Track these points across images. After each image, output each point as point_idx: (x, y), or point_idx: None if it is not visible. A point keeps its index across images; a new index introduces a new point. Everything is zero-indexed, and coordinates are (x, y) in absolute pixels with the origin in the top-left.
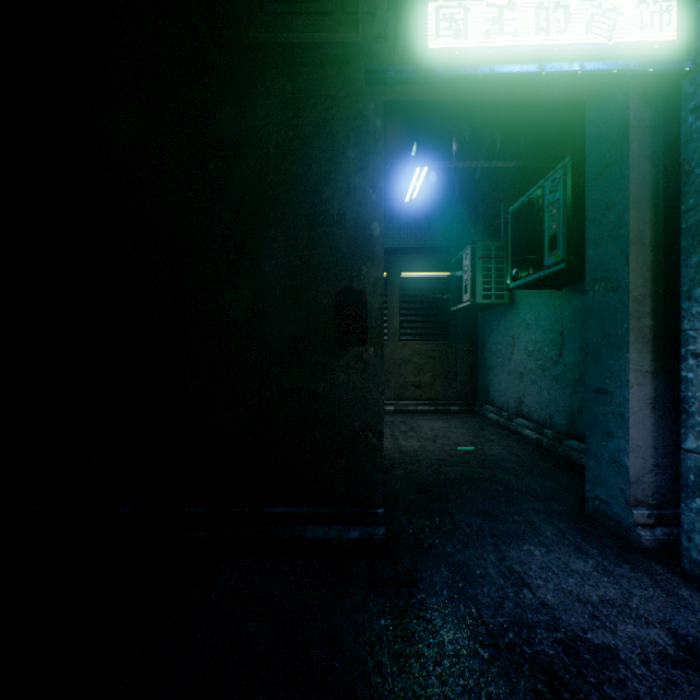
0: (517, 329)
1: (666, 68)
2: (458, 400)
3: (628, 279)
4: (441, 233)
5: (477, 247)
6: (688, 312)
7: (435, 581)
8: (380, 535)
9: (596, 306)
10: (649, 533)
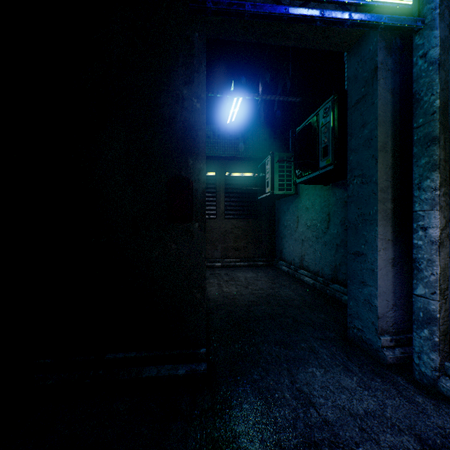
0: (300, 211)
1: (405, 24)
2: (263, 258)
3: (377, 175)
4: (252, 147)
5: (275, 156)
6: (418, 198)
7: (244, 408)
8: (202, 370)
9: (355, 194)
10: (391, 353)
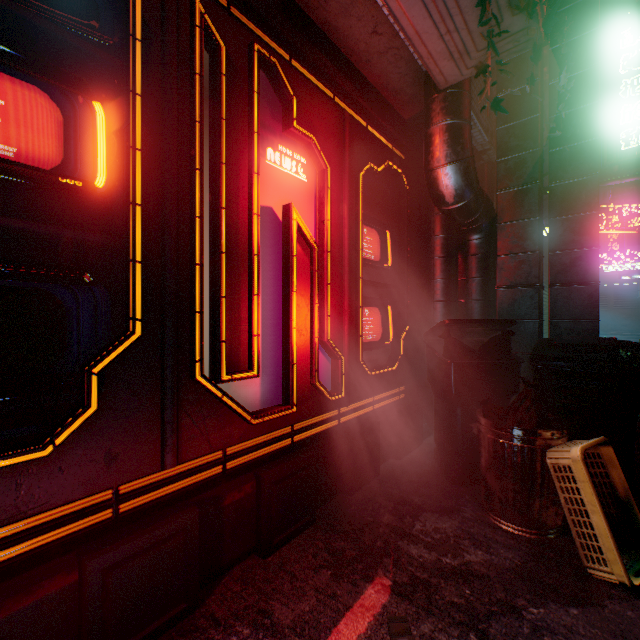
0: None
1: None
2: None
3: None
4: None
5: None
6: None
7: None
8: None
9: None
10: None
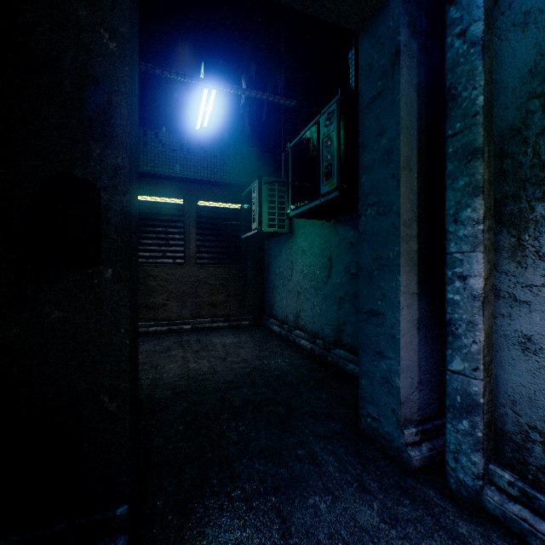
0: (296, 255)
1: None
2: (249, 316)
3: (400, 202)
4: (234, 170)
5: (263, 182)
6: (455, 235)
7: None
8: None
9: (369, 230)
10: (418, 452)
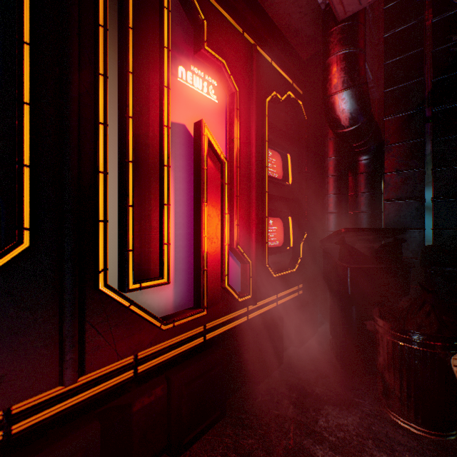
0: None
1: None
2: None
3: None
4: None
5: None
6: None
7: None
8: None
9: None
10: None
